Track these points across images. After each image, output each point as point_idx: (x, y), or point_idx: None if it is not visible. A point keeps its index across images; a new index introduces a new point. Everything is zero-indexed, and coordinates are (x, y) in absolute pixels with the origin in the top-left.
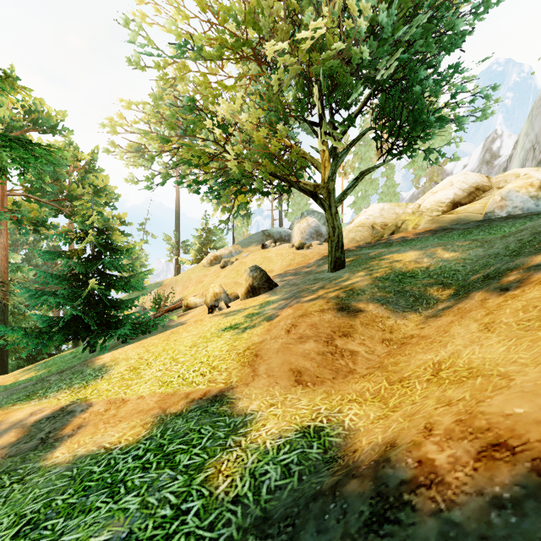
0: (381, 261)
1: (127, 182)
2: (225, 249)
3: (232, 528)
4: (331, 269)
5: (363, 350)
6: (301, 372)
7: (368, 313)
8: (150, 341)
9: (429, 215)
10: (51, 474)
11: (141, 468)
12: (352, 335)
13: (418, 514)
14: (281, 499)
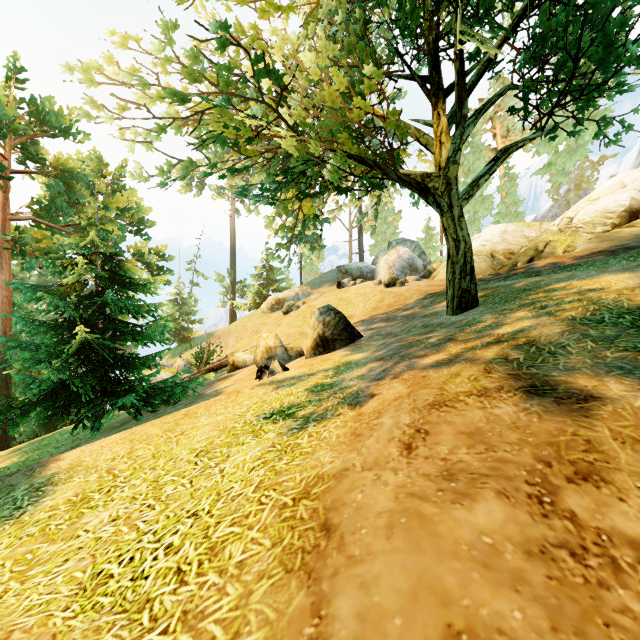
0: (552, 293)
1: (132, 177)
2: (289, 291)
3: None
4: (454, 308)
5: None
6: None
7: (618, 404)
8: (147, 428)
9: (590, 232)
10: None
11: None
12: (606, 475)
13: None
14: None
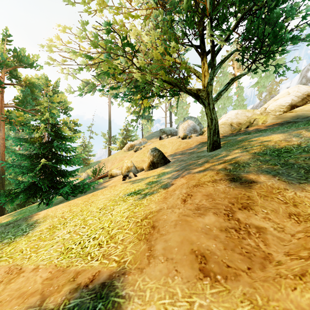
0: (251, 142)
1: (66, 89)
2: (137, 141)
3: None
4: (210, 149)
5: (270, 226)
6: (205, 256)
7: (262, 184)
8: (75, 201)
9: (274, 115)
10: None
11: None
12: (252, 207)
13: None
14: None
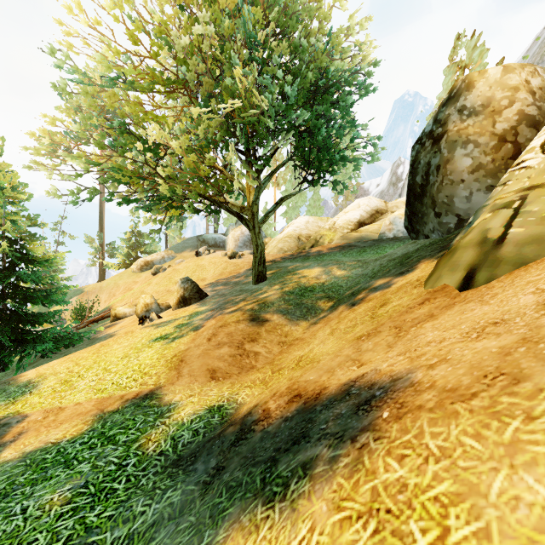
0: (294, 276)
1: (49, 194)
2: (157, 255)
3: (157, 468)
4: (255, 281)
5: (264, 351)
6: (215, 370)
7: (272, 322)
8: (78, 354)
9: (341, 232)
10: (5, 467)
11: (89, 448)
12: (257, 340)
13: (255, 433)
14: (190, 448)
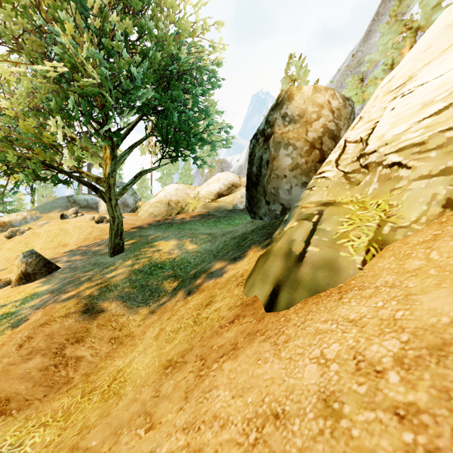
0: (150, 249)
1: None
2: (17, 215)
3: None
4: (111, 254)
5: (89, 354)
6: (10, 399)
7: (108, 313)
8: None
9: (204, 201)
10: None
11: None
12: (84, 339)
13: None
14: None
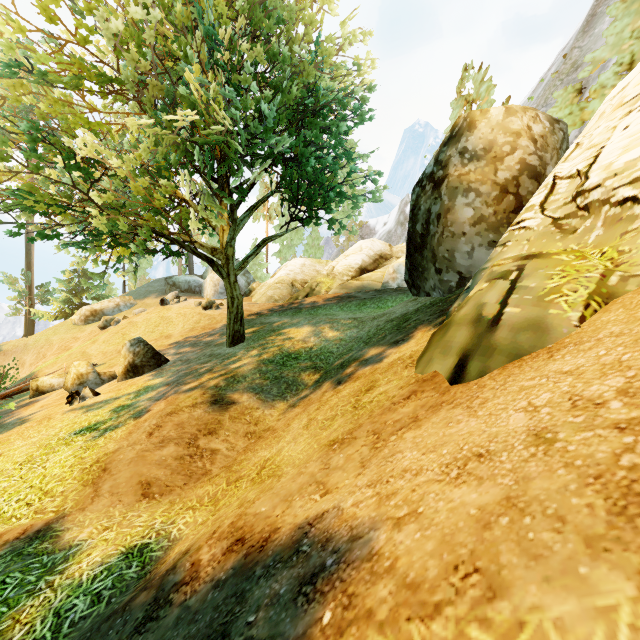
0: (278, 337)
1: None
2: (109, 301)
3: None
4: (229, 343)
5: (224, 447)
6: (151, 483)
7: (239, 405)
8: None
9: (341, 279)
10: None
11: None
12: (217, 432)
13: (172, 607)
14: (82, 628)
